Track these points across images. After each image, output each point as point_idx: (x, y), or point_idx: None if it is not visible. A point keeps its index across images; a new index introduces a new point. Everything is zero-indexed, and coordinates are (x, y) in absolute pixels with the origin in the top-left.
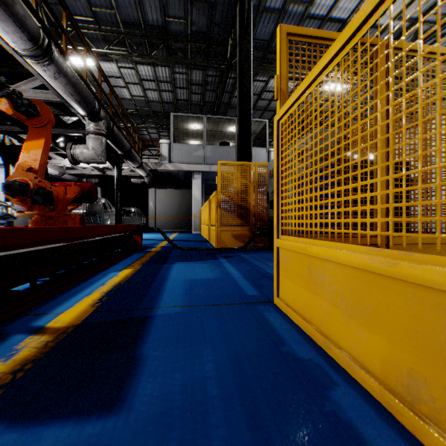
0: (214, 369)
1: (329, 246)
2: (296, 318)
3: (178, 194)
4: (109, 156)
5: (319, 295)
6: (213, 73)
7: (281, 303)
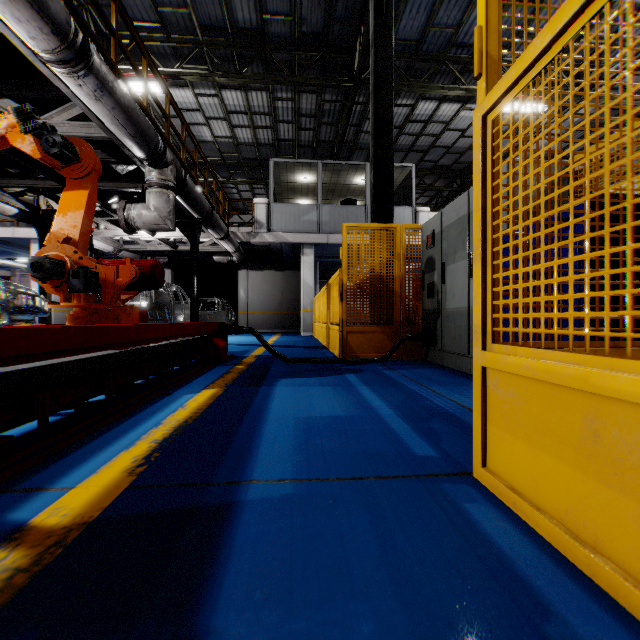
0: None
1: None
2: (547, 528)
3: (280, 278)
4: (181, 222)
5: (633, 495)
6: (332, 97)
7: (495, 483)
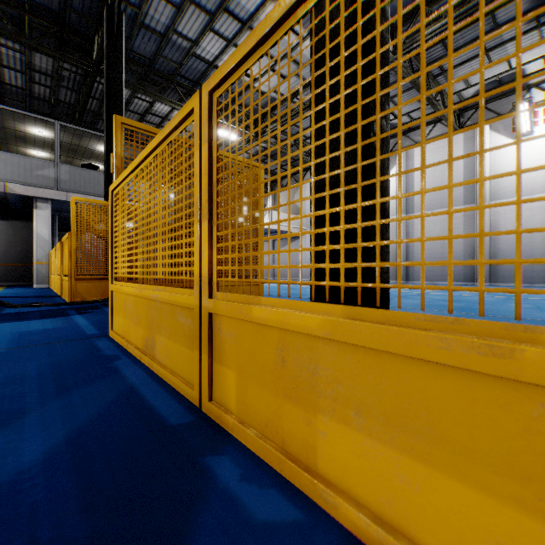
0: (36, 368)
1: (130, 286)
2: (118, 339)
3: (5, 228)
4: None
5: (128, 318)
6: (72, 68)
7: (112, 333)
